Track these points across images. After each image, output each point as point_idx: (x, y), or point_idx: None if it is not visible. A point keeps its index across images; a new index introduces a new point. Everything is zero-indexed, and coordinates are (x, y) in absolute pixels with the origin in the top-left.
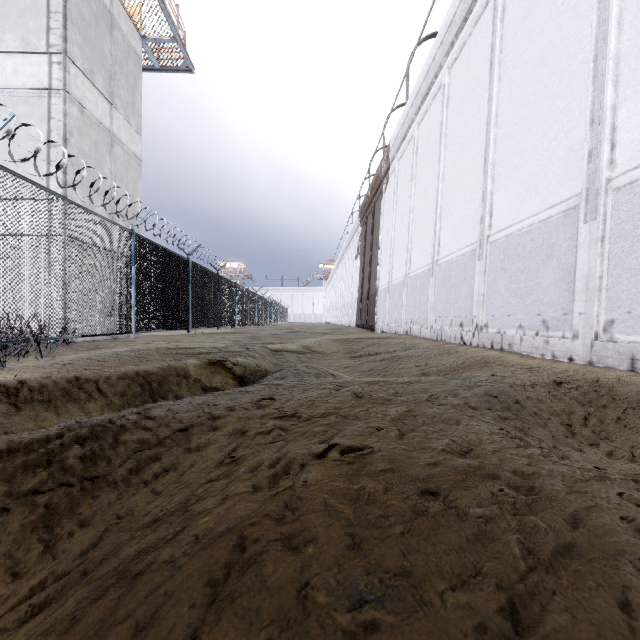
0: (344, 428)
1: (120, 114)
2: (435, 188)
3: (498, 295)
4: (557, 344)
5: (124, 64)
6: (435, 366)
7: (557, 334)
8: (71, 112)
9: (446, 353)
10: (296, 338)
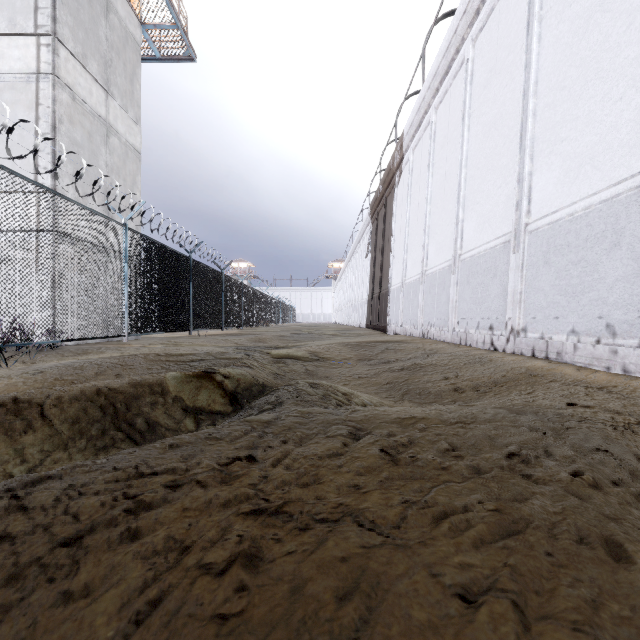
0: (382, 588)
1: (117, 103)
2: (457, 175)
3: (541, 293)
4: (631, 355)
5: (121, 51)
6: (469, 380)
7: (629, 342)
8: (61, 98)
9: (478, 362)
10: (303, 340)
